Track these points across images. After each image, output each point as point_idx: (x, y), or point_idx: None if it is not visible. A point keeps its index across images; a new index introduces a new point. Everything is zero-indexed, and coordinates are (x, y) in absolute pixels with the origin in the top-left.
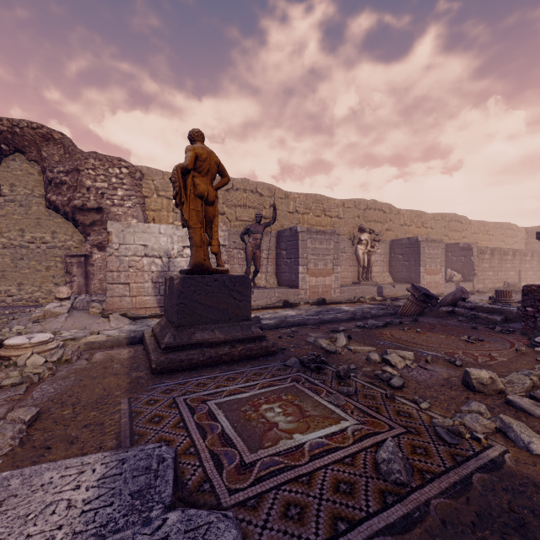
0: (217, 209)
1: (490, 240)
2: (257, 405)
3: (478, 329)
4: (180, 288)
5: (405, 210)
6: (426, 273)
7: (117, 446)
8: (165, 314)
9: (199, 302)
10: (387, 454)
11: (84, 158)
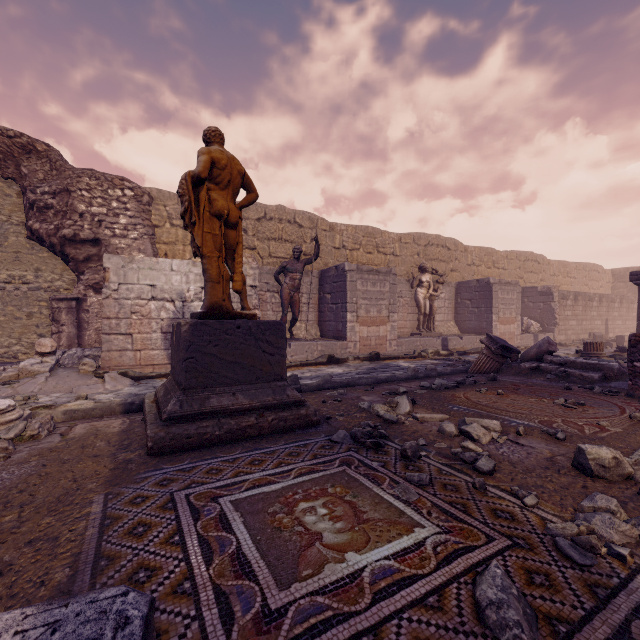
0: (241, 234)
1: (572, 284)
2: (292, 503)
3: (573, 390)
4: (190, 338)
5: (473, 247)
6: (499, 322)
7: (69, 580)
8: (172, 372)
9: (216, 356)
10: (495, 591)
11: (76, 175)
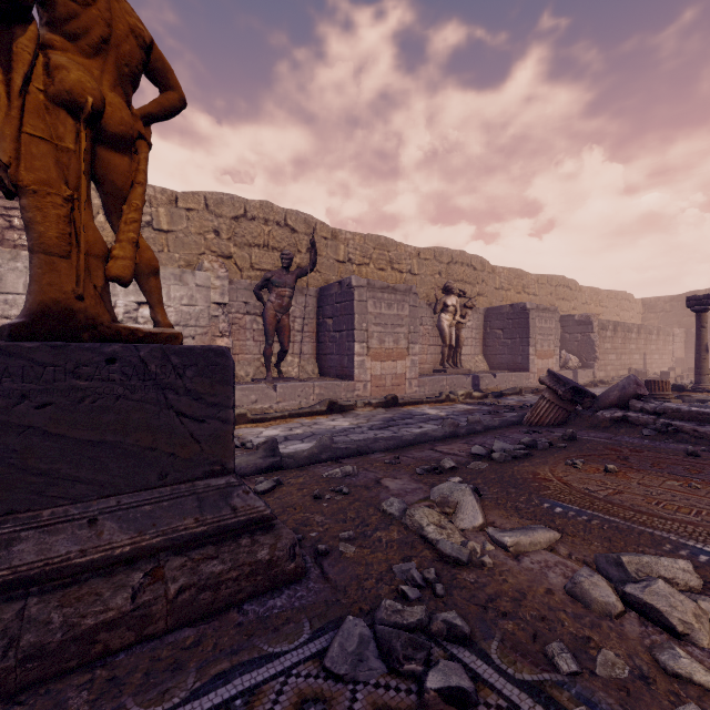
0: (143, 168)
1: (603, 314)
2: None
3: (700, 456)
4: None
5: (502, 268)
6: (537, 356)
7: None
8: None
9: (42, 431)
10: None
11: None
